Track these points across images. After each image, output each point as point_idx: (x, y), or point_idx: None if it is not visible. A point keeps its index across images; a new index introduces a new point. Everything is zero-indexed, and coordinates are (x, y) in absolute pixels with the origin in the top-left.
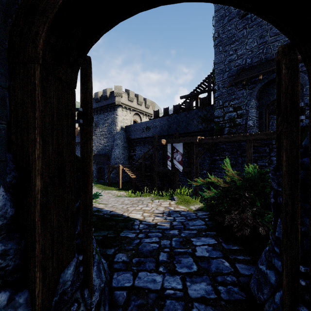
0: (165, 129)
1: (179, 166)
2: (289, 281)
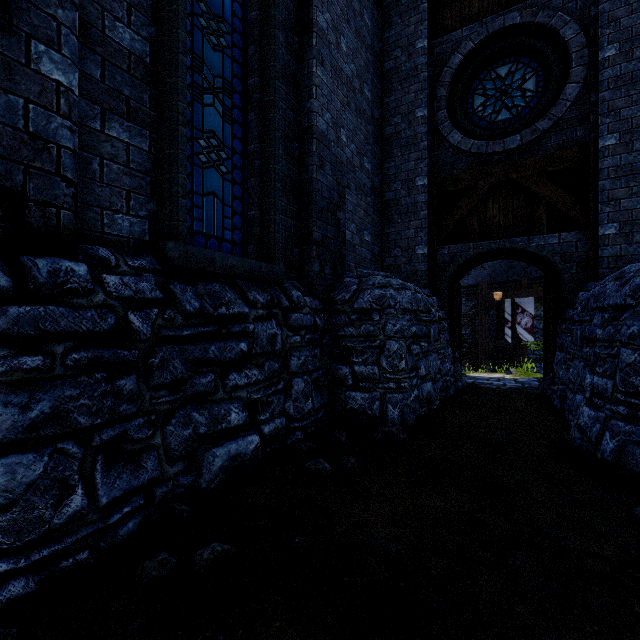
0: (501, 272)
1: (527, 336)
2: (544, 362)
